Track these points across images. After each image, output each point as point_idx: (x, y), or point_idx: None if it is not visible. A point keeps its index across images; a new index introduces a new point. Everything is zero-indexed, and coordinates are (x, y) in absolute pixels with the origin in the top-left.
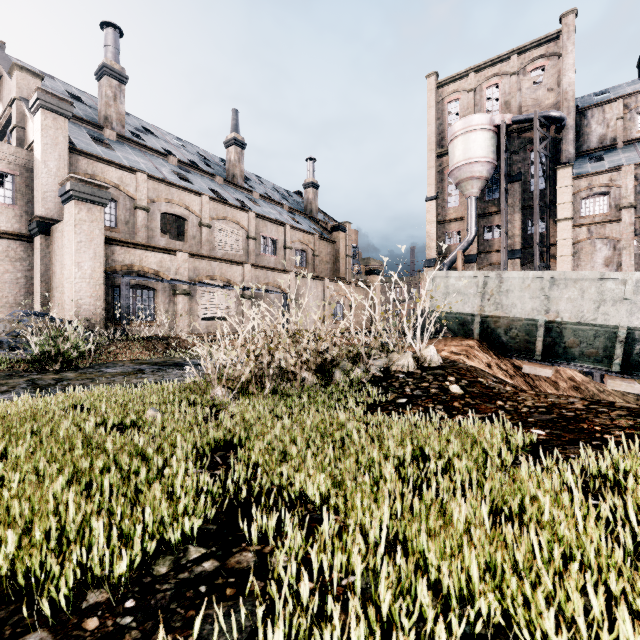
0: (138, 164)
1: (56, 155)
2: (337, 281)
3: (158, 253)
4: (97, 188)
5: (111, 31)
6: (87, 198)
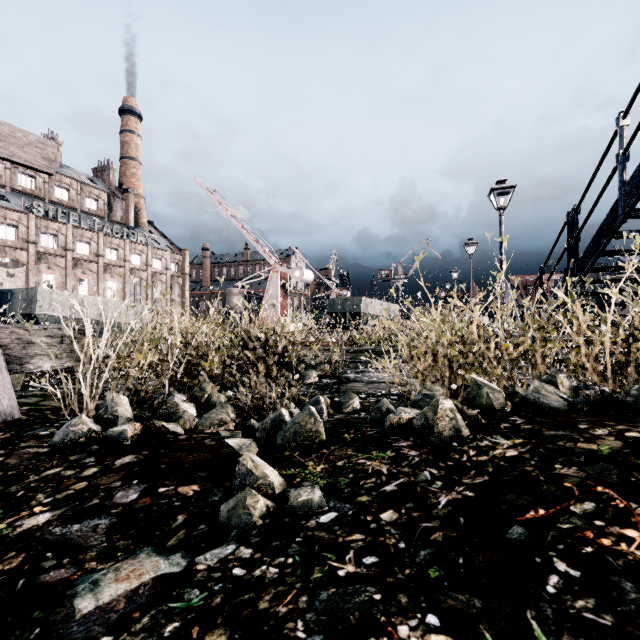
0: None
1: None
2: None
3: None
4: None
5: None
6: None
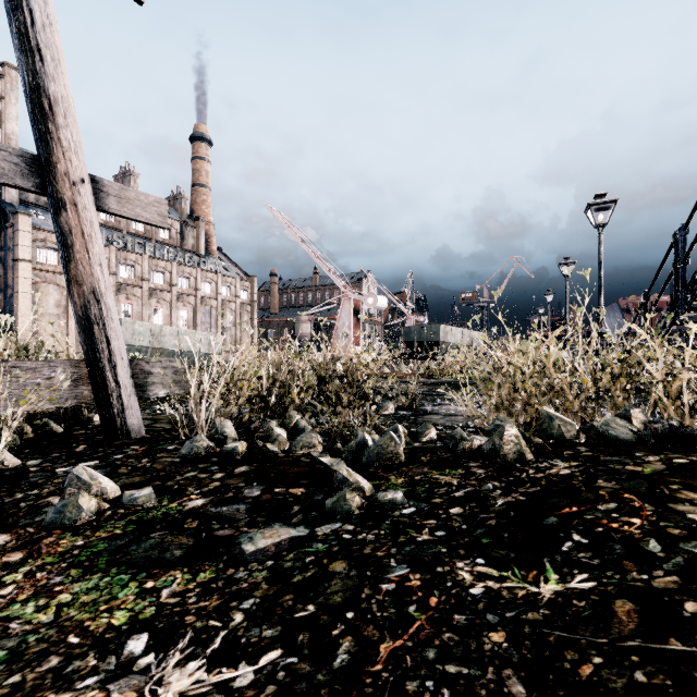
0: None
1: None
2: None
3: None
4: None
5: None
6: None
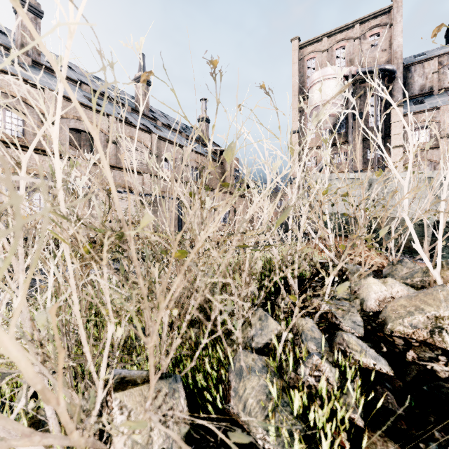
0: (49, 85)
1: None
2: (224, 192)
3: None
4: None
5: None
6: None
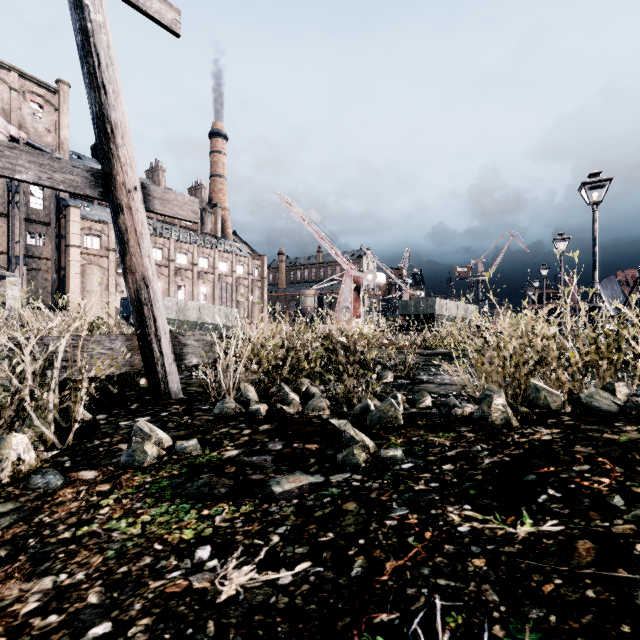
0: None
1: None
2: None
3: None
4: None
5: None
6: None
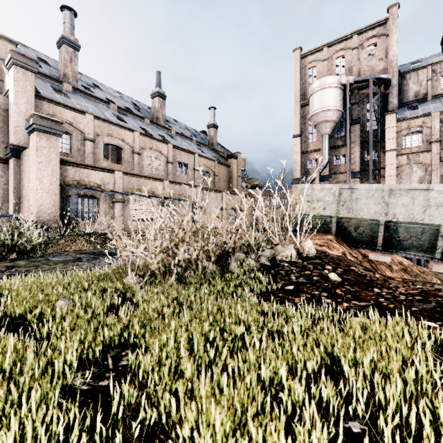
0: (87, 108)
1: (25, 100)
2: (231, 193)
3: (100, 172)
4: (54, 123)
5: (68, 12)
6: (46, 130)
